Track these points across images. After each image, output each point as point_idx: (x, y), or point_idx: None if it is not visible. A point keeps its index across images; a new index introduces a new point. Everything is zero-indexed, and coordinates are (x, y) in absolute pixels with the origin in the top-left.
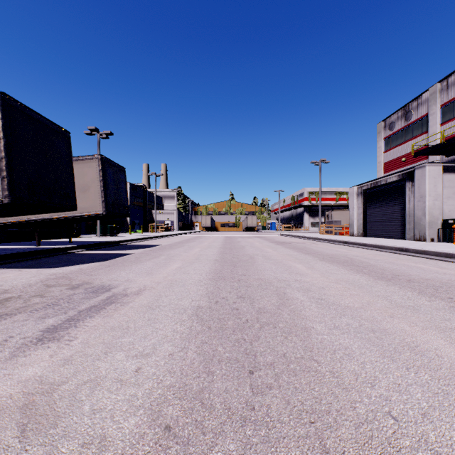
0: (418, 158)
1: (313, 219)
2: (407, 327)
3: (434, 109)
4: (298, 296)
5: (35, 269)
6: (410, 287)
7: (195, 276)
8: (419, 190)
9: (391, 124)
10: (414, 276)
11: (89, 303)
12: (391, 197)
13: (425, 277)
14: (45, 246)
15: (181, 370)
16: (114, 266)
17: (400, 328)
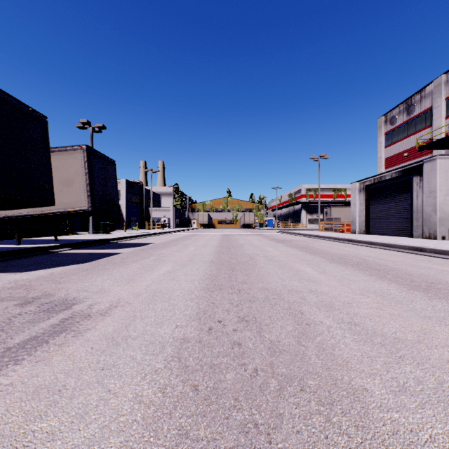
0: (421, 153)
1: (311, 216)
2: None
3: (438, 102)
4: (320, 317)
5: None
6: None
7: (185, 285)
8: (428, 185)
9: (392, 119)
10: None
11: (29, 333)
12: (396, 192)
13: None
14: (25, 245)
15: None
16: (92, 270)
17: None
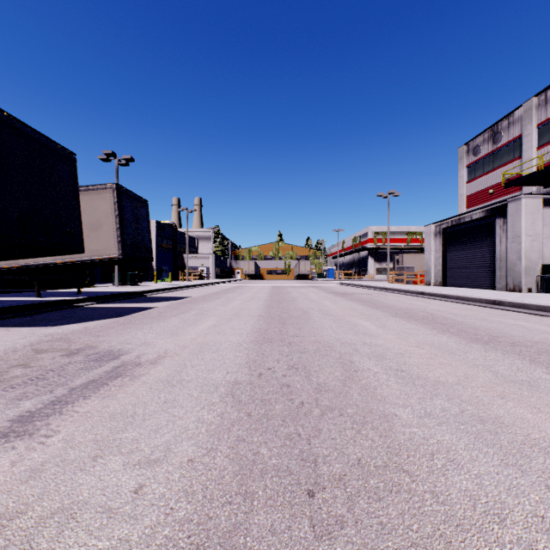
0: (509, 189)
1: (380, 264)
2: (528, 414)
3: (529, 130)
4: (369, 365)
5: (28, 327)
6: (517, 353)
7: (232, 338)
8: (512, 229)
9: (475, 148)
10: (518, 337)
11: (86, 377)
12: (477, 237)
13: (532, 339)
14: (46, 298)
15: (204, 489)
16: (129, 324)
17: (519, 415)
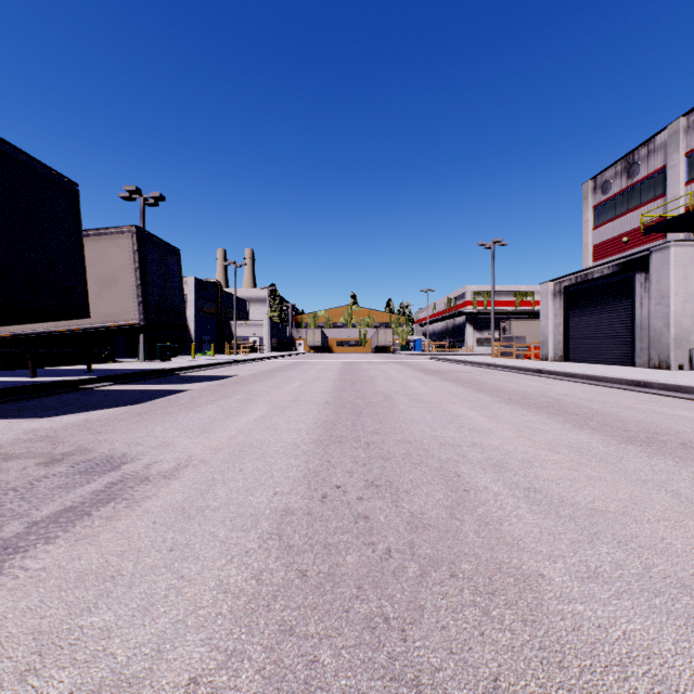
0: (649, 237)
1: (480, 334)
2: None
3: (675, 159)
4: (485, 481)
5: (7, 420)
6: None
7: (287, 436)
8: (658, 287)
9: (605, 185)
10: (687, 435)
11: (62, 502)
12: (610, 298)
13: None
14: (44, 377)
15: None
16: (147, 415)
17: None
